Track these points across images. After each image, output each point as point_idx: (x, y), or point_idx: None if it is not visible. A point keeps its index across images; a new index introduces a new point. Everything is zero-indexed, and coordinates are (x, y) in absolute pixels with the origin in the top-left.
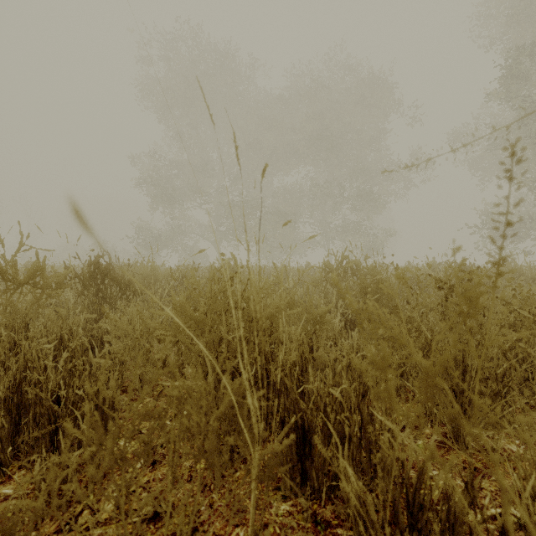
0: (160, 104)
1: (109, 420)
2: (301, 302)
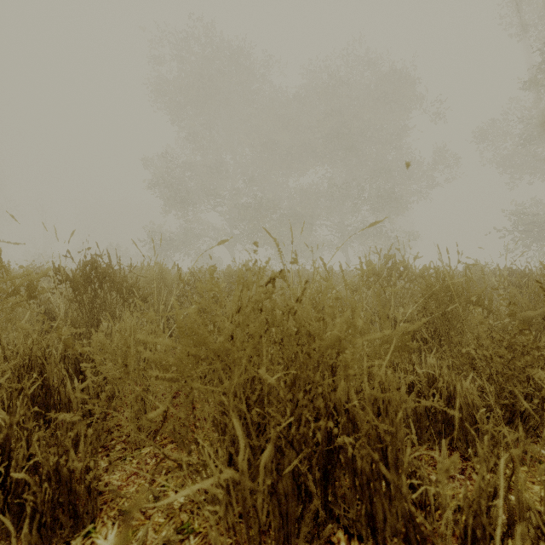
0: (173, 104)
1: (80, 501)
2: (368, 317)
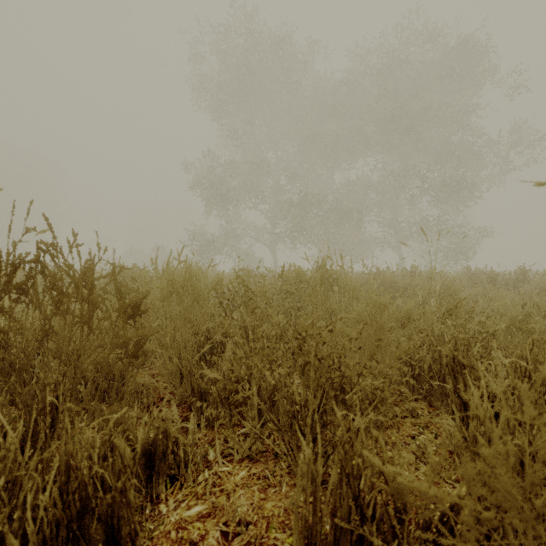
0: (214, 101)
1: None
2: None
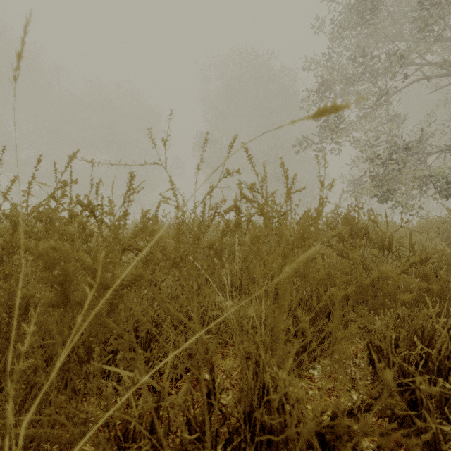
0: None
1: None
2: None
